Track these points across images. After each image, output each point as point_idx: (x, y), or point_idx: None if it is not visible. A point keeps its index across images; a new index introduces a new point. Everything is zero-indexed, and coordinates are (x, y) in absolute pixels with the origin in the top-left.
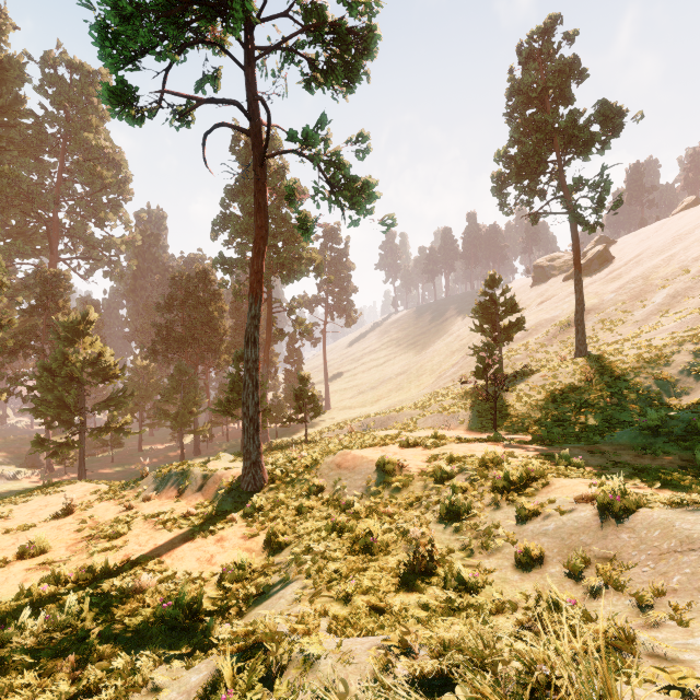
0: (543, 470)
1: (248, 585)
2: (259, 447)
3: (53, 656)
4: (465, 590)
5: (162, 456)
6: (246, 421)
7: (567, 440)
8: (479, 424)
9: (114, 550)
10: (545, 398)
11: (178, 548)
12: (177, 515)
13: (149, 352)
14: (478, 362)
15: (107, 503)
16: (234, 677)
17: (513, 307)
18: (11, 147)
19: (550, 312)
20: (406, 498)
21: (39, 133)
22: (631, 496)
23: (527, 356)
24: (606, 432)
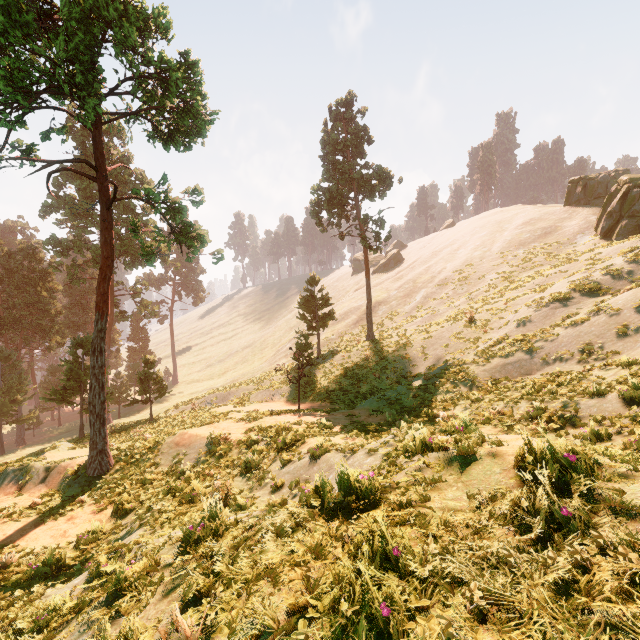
0: (304, 435)
1: (101, 542)
2: (105, 438)
3: None
4: (241, 510)
5: None
6: (93, 417)
7: (345, 405)
8: (295, 397)
9: None
10: (340, 374)
11: (30, 532)
12: (23, 507)
13: None
14: (297, 348)
15: None
16: (106, 561)
17: (327, 302)
18: None
19: (358, 301)
20: (225, 462)
21: None
22: (323, 447)
23: (339, 336)
24: (368, 398)
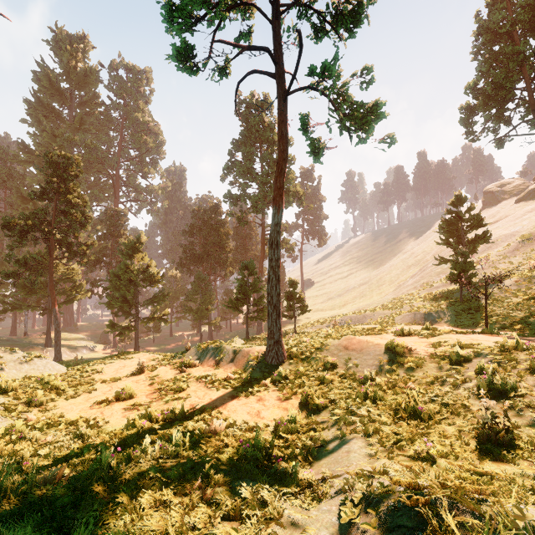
0: None
1: (303, 438)
2: (280, 329)
3: (179, 477)
4: None
5: (186, 340)
6: (270, 308)
7: None
8: (458, 322)
9: (181, 400)
10: (523, 300)
11: (229, 403)
12: (221, 379)
13: (178, 265)
14: (452, 268)
15: (165, 367)
16: None
17: (479, 222)
18: (91, 127)
19: (509, 228)
20: (423, 376)
21: (108, 117)
22: None
23: (489, 266)
24: None
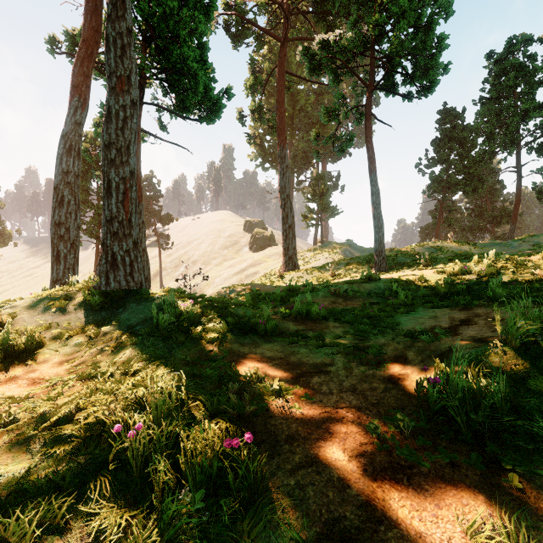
0: None
1: None
2: None
3: None
4: None
5: None
6: None
7: None
8: None
9: None
10: None
11: None
12: None
13: None
14: None
15: None
16: None
17: None
18: None
19: None
20: None
21: None
22: None
23: None
24: None
